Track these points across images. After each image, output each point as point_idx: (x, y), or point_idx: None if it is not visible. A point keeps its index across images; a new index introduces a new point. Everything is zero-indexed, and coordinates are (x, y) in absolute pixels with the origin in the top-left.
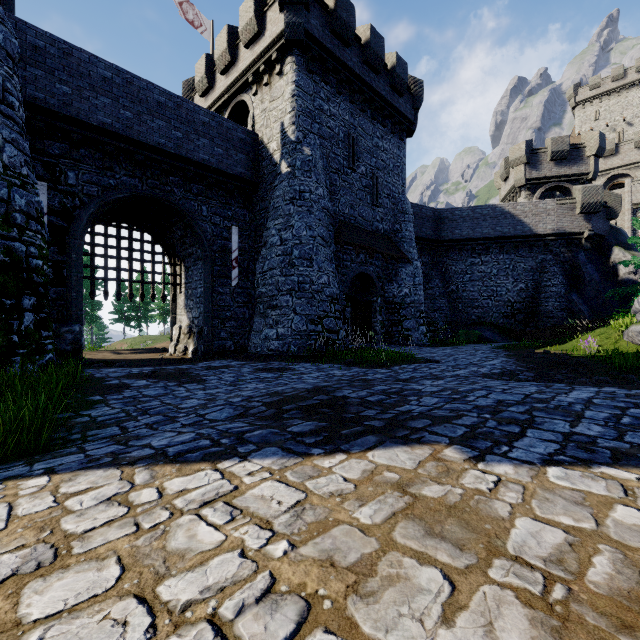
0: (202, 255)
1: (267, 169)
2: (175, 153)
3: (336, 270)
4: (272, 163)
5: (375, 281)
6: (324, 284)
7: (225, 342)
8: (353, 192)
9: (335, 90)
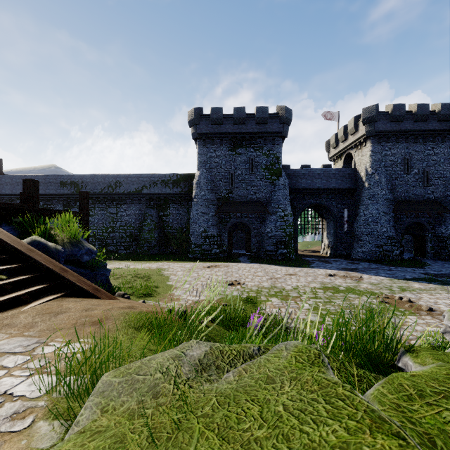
0: (332, 220)
1: (360, 183)
2: (323, 188)
3: (395, 223)
4: (362, 181)
5: (426, 225)
6: (384, 232)
7: (342, 251)
8: (408, 184)
9: (395, 142)
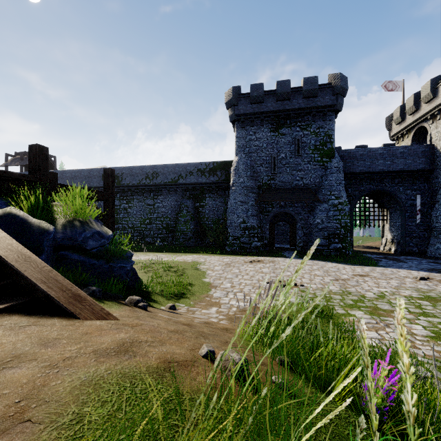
0: (399, 209)
1: (439, 162)
2: (387, 171)
3: None
4: None
5: None
6: None
7: (412, 248)
8: None
9: None
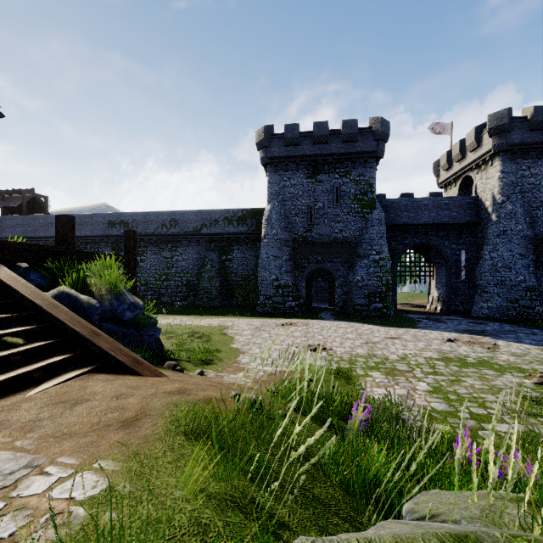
0: (445, 265)
1: (484, 215)
2: (432, 223)
3: (537, 269)
4: (487, 213)
5: None
6: (520, 281)
7: (457, 307)
8: None
9: (536, 158)
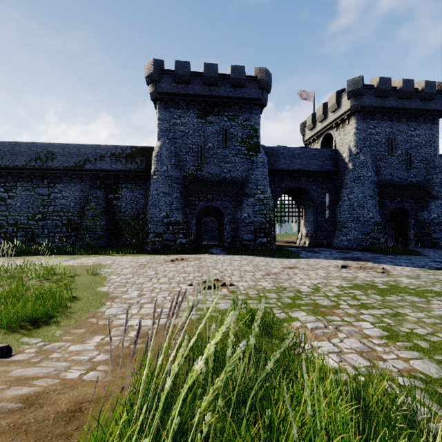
0: (312, 206)
1: (342, 165)
2: (303, 170)
3: (380, 208)
4: (344, 163)
5: (409, 211)
6: (370, 217)
7: (322, 241)
8: (392, 166)
9: (379, 120)
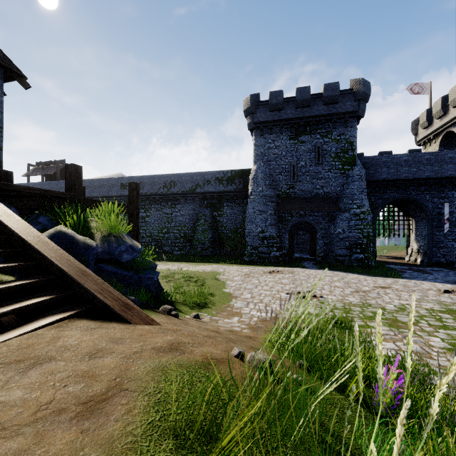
0: (426, 218)
1: None
2: (412, 178)
3: None
4: None
5: None
6: None
7: (439, 259)
8: None
9: None
